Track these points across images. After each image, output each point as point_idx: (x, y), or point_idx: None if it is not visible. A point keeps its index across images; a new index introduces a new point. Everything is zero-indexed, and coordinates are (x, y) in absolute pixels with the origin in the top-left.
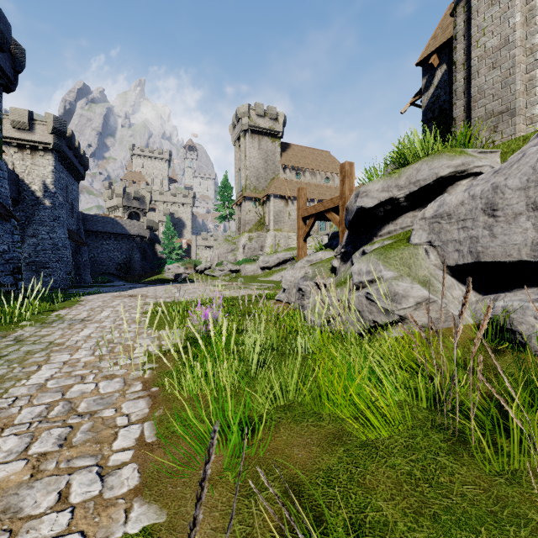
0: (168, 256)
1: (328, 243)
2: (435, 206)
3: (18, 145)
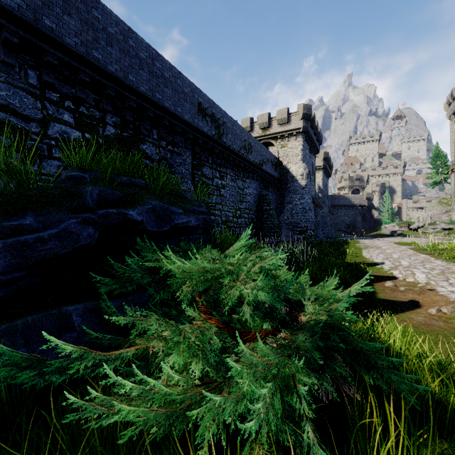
0: (383, 218)
1: None
2: None
3: None
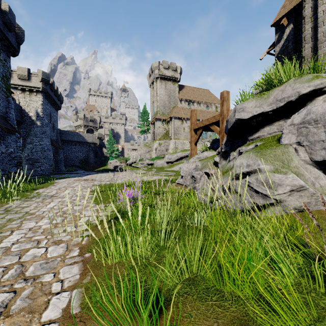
0: (110, 155)
1: (210, 146)
2: (303, 115)
3: (22, 89)
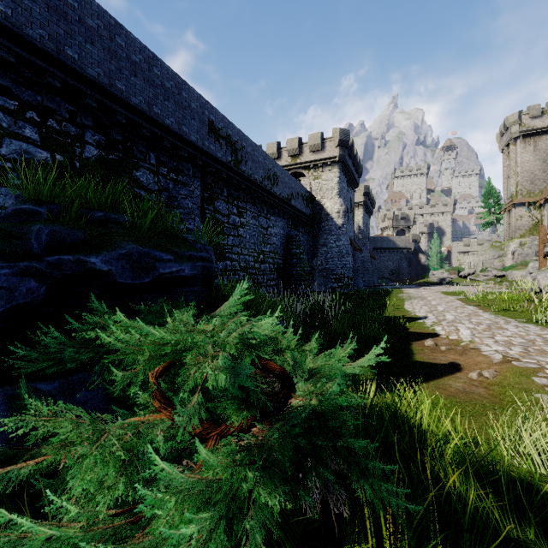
0: (431, 264)
1: None
2: None
3: None
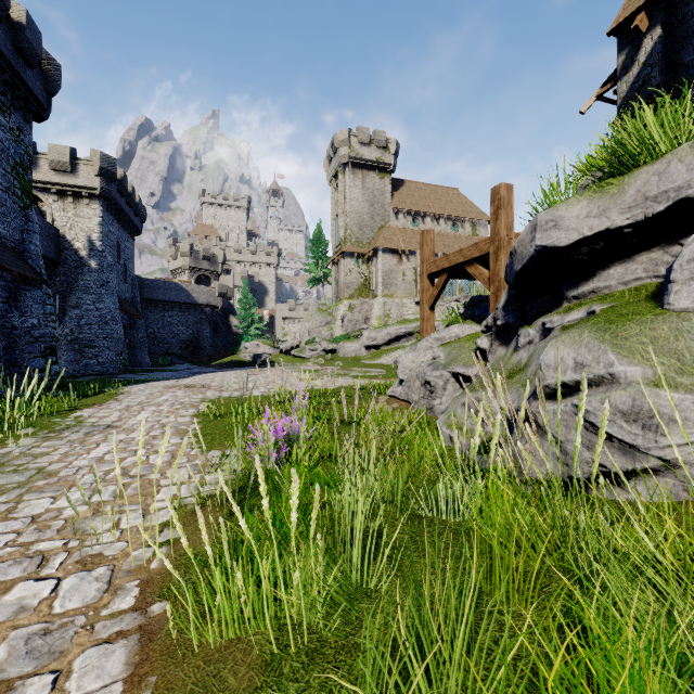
0: (245, 332)
1: (466, 312)
2: None
3: (59, 192)
